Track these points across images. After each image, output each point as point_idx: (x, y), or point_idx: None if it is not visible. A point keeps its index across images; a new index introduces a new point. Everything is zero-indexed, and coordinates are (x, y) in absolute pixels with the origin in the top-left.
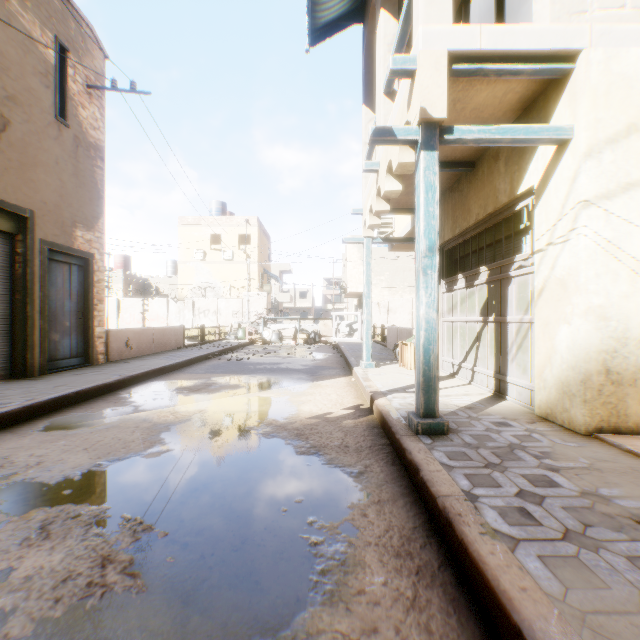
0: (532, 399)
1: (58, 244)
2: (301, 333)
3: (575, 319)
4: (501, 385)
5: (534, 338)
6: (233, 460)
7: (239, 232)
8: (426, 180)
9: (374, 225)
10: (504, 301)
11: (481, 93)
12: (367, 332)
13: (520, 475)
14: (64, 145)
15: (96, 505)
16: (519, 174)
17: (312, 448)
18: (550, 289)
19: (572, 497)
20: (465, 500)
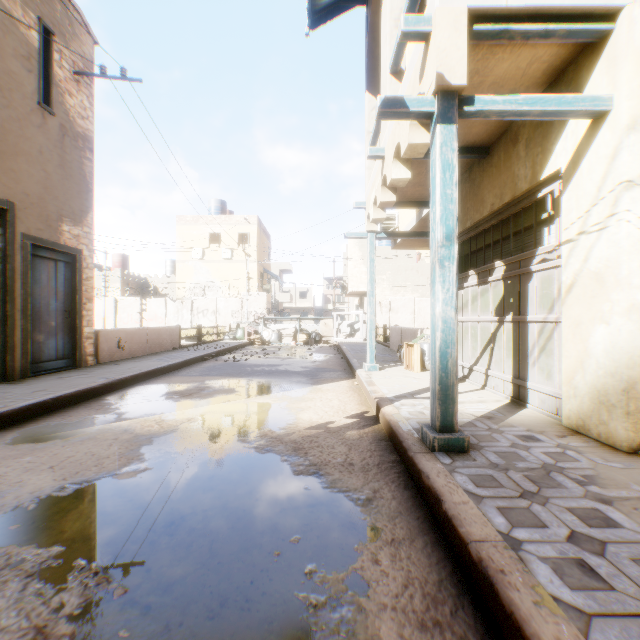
0: (558, 408)
1: (42, 239)
2: (301, 333)
3: (615, 318)
4: (520, 391)
5: (562, 340)
6: (220, 482)
7: (238, 231)
8: (443, 158)
9: (378, 218)
10: (523, 299)
11: (502, 63)
12: (370, 332)
13: (566, 509)
14: (49, 134)
15: (46, 546)
16: (543, 156)
17: (312, 466)
18: (582, 284)
19: (639, 543)
20: (505, 547)
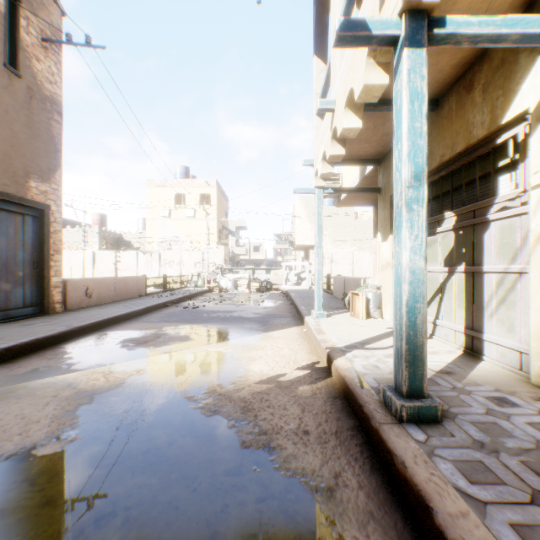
0: (522, 363)
1: (8, 193)
2: (254, 282)
3: None
4: (474, 342)
5: (530, 292)
6: (154, 459)
7: (200, 193)
8: (411, 87)
9: (326, 173)
10: (478, 249)
11: None
12: (318, 282)
13: None
14: (15, 95)
15: None
16: (505, 99)
17: (261, 435)
18: None
19: None
20: None
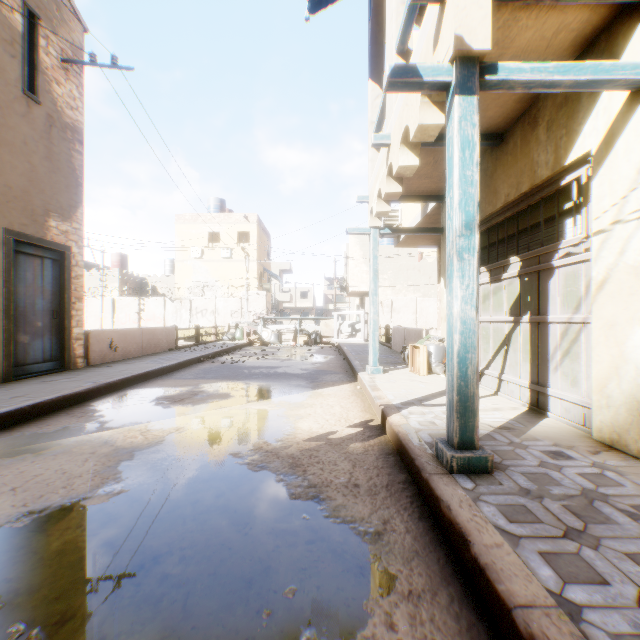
0: (586, 418)
1: (26, 234)
2: (301, 334)
3: None
4: (539, 398)
5: (591, 343)
6: (204, 509)
7: (238, 229)
8: (462, 134)
9: (382, 212)
10: (543, 297)
11: (526, 32)
12: (374, 333)
13: (625, 555)
14: (34, 124)
15: None
16: (568, 139)
17: (311, 488)
18: (617, 280)
19: None
20: (561, 617)
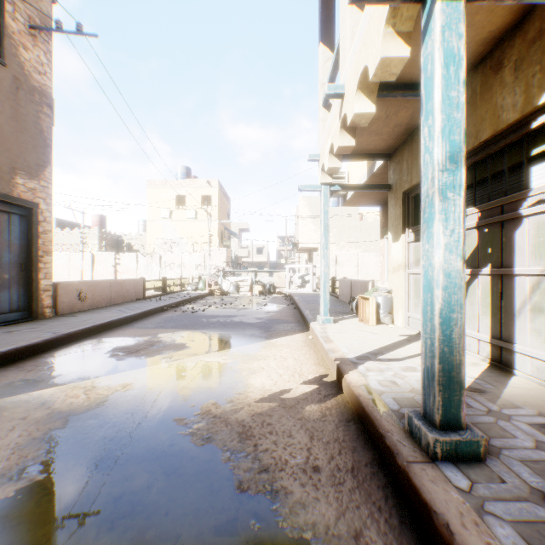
0: None
1: None
2: (257, 284)
3: None
4: (502, 354)
5: None
6: (128, 509)
7: (201, 193)
8: (445, 47)
9: (334, 168)
10: (508, 248)
11: None
12: (324, 285)
13: None
14: None
15: None
16: (543, 75)
17: (262, 472)
18: None
19: None
20: None
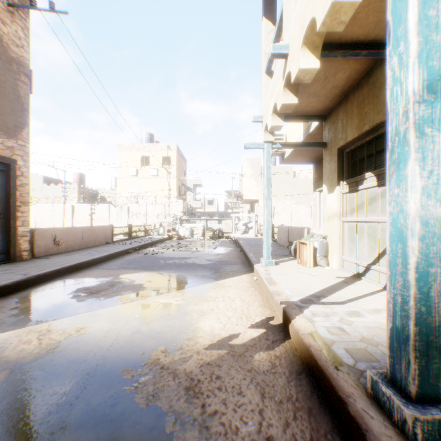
0: None
1: None
2: (208, 230)
3: None
4: None
5: None
6: None
7: (162, 155)
8: None
9: (276, 126)
10: None
11: None
12: (267, 231)
13: None
14: None
15: None
16: None
17: None
18: None
19: None
20: None
